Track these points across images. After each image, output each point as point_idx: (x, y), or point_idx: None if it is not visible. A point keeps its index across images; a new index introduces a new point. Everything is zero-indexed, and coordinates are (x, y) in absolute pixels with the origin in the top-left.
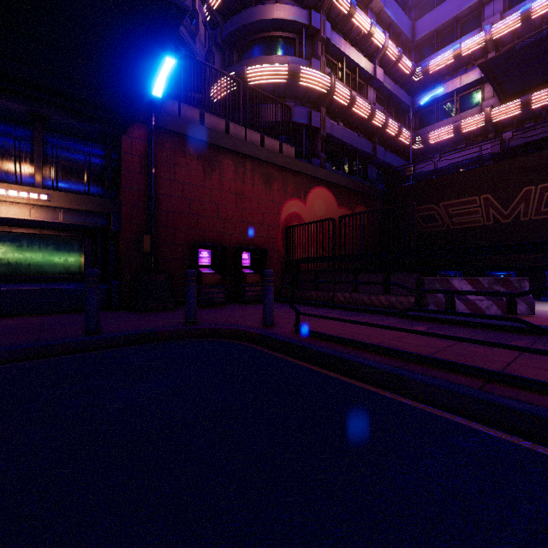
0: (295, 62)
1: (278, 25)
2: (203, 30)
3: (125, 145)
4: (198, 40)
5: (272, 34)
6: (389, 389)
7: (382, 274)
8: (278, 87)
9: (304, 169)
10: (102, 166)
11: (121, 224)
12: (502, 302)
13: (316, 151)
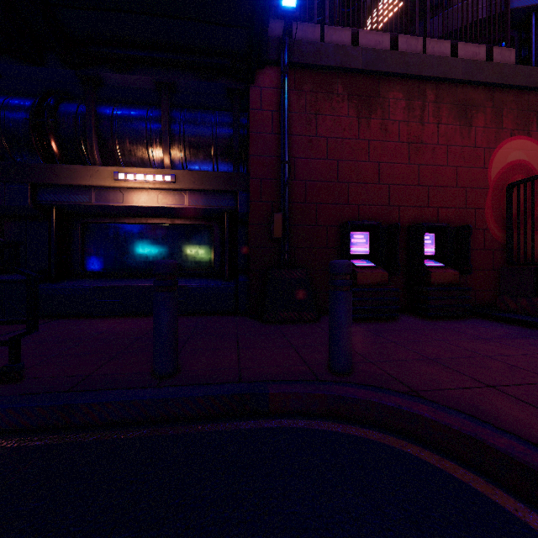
0: None
1: None
2: None
3: (253, 99)
4: None
5: None
6: None
7: None
8: None
9: None
10: (229, 134)
11: (248, 204)
12: None
13: None
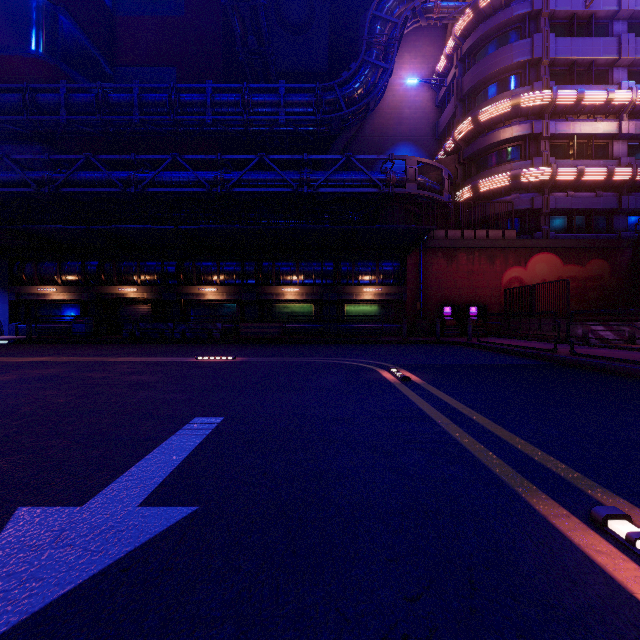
0: (518, 165)
1: (505, 142)
2: (447, 183)
3: (408, 260)
4: (444, 192)
5: (500, 148)
6: (488, 350)
7: (551, 320)
8: (504, 187)
9: (523, 244)
10: (398, 271)
11: (406, 297)
12: (624, 337)
13: (539, 226)
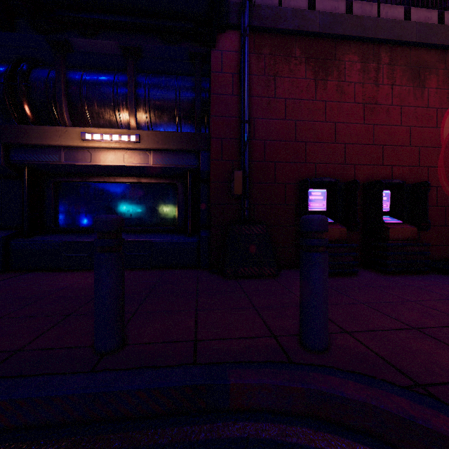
0: None
1: None
2: None
3: (214, 62)
4: None
5: None
6: None
7: None
8: None
9: None
10: (192, 97)
11: (210, 163)
12: None
13: None
